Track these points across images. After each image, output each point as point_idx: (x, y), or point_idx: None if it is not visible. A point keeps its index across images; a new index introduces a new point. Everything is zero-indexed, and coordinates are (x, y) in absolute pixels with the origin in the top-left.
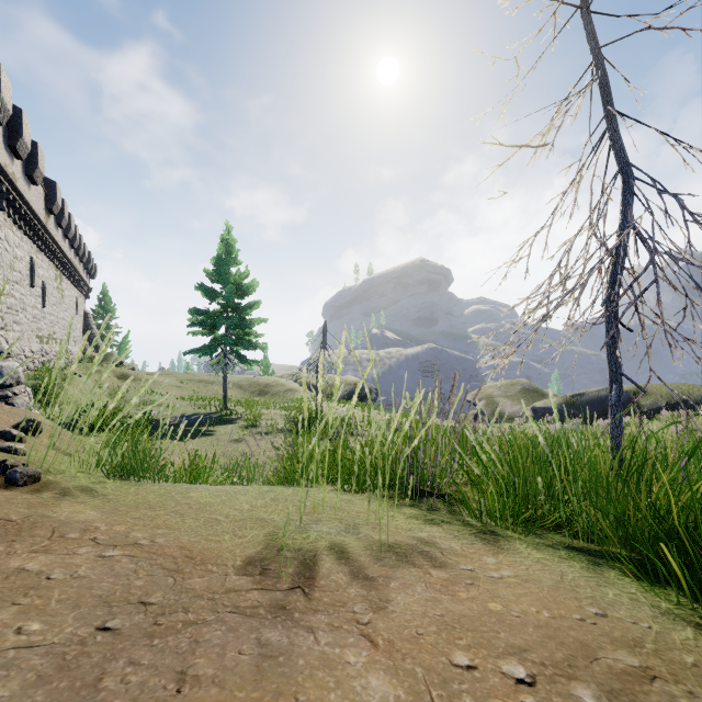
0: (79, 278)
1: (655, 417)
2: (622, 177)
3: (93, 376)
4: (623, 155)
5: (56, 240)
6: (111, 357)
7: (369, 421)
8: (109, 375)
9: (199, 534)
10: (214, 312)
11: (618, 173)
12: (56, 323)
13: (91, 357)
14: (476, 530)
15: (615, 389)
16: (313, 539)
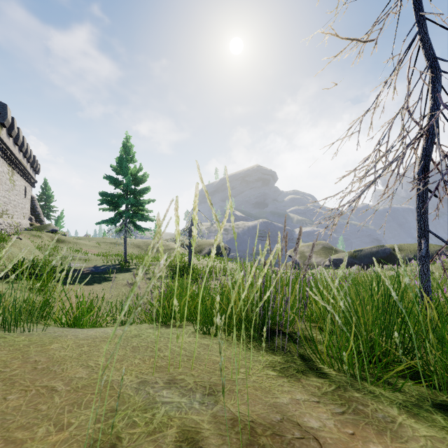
0: (27, 173)
1: (407, 264)
2: (431, 70)
3: (35, 240)
4: (432, 52)
5: (8, 146)
6: (49, 226)
7: (224, 269)
8: (46, 239)
9: (4, 427)
10: (117, 194)
11: (428, 67)
12: (8, 203)
13: (35, 226)
14: (334, 383)
15: (425, 244)
16: (157, 422)
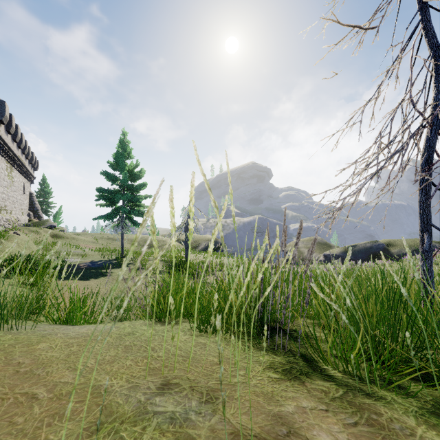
0: (25, 169)
1: (401, 260)
2: (434, 59)
3: (33, 235)
4: (435, 40)
5: (6, 142)
6: (47, 222)
7: (220, 264)
8: (44, 235)
9: None
10: (114, 190)
11: (432, 55)
12: (7, 199)
13: (33, 222)
14: (342, 387)
15: (427, 238)
16: (148, 437)
